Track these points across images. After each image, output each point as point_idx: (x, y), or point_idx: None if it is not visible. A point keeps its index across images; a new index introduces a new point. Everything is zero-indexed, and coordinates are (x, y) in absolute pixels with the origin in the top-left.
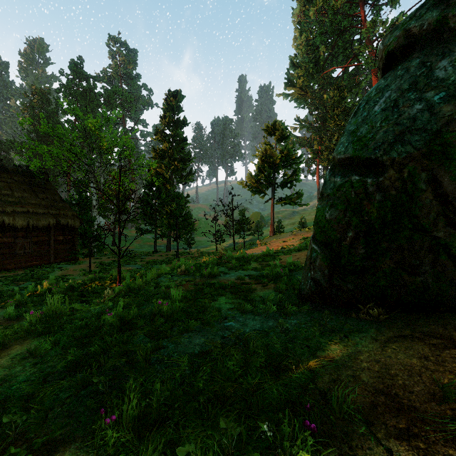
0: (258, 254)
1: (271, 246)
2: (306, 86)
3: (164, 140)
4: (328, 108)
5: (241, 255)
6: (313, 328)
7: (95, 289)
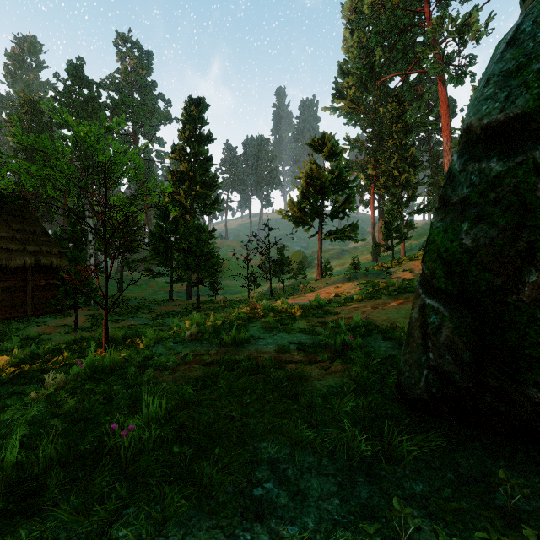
0: (304, 305)
1: (320, 293)
2: (358, 98)
3: (184, 160)
4: (386, 124)
5: (282, 306)
6: (494, 537)
7: (68, 359)
